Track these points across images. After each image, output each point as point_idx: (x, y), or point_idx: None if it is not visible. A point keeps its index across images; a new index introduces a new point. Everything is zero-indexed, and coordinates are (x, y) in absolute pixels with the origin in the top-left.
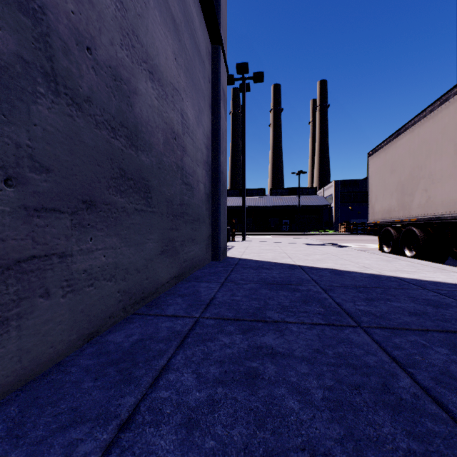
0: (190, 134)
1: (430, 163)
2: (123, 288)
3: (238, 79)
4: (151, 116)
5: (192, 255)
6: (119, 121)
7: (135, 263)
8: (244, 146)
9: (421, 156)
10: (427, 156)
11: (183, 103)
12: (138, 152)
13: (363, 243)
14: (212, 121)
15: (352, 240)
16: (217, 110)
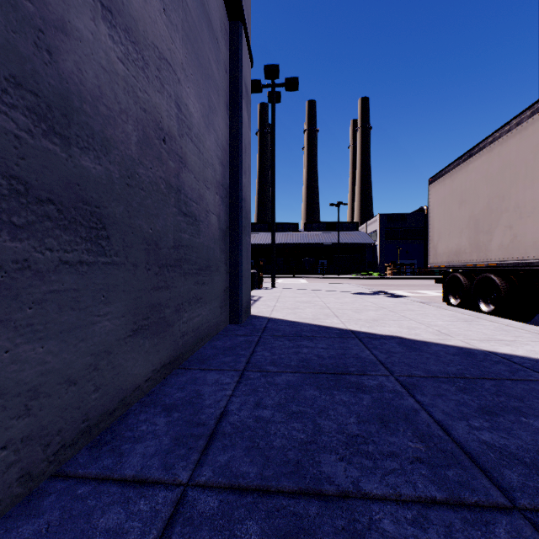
0: (193, 139)
1: (516, 192)
2: (21, 434)
3: (266, 86)
4: (107, 87)
5: (197, 322)
6: (7, 73)
7: (61, 370)
8: (274, 169)
9: (503, 182)
10: (512, 182)
11: (181, 87)
12: (72, 149)
13: (417, 290)
14: (230, 128)
15: (403, 286)
16: (237, 112)
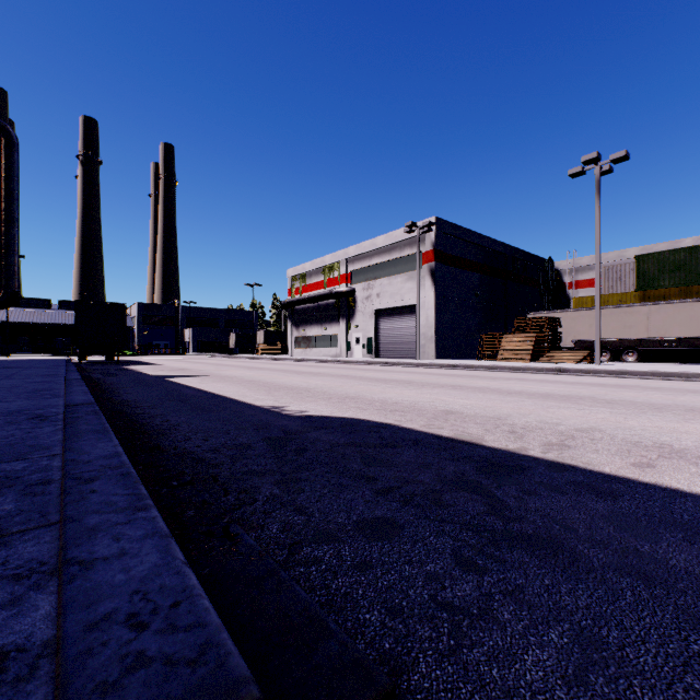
0: None
1: None
2: None
3: None
4: None
5: None
6: None
7: None
8: None
9: None
10: None
11: None
12: None
13: None
14: None
15: None
16: None
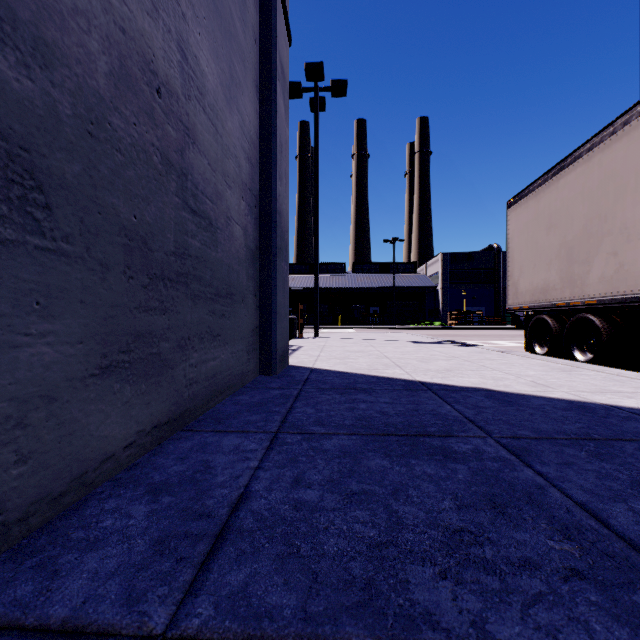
0: (207, 110)
1: (623, 209)
2: None
3: (307, 90)
4: None
5: (213, 368)
6: None
7: None
8: (317, 192)
9: (606, 198)
10: (617, 197)
11: (187, 27)
12: None
13: (490, 340)
14: (261, 117)
15: (471, 336)
16: (270, 97)
